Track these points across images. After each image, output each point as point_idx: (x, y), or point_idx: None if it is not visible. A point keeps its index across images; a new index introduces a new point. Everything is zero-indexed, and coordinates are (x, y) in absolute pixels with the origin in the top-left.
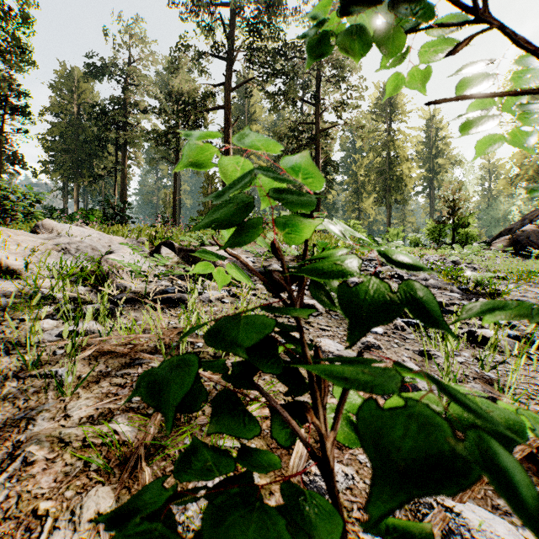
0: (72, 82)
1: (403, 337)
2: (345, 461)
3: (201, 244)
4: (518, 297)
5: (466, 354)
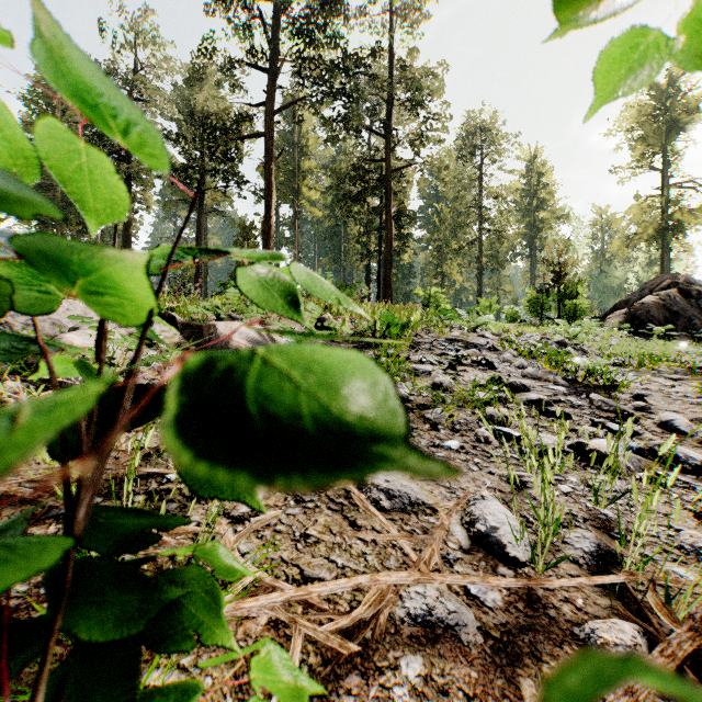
0: (53, 92)
1: (487, 454)
2: (369, 701)
3: (218, 318)
4: (640, 391)
5: (574, 480)
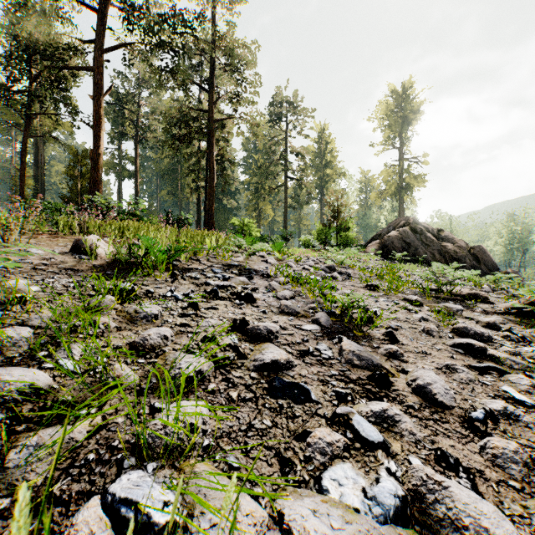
0: None
1: None
2: None
3: None
4: (391, 322)
5: None
